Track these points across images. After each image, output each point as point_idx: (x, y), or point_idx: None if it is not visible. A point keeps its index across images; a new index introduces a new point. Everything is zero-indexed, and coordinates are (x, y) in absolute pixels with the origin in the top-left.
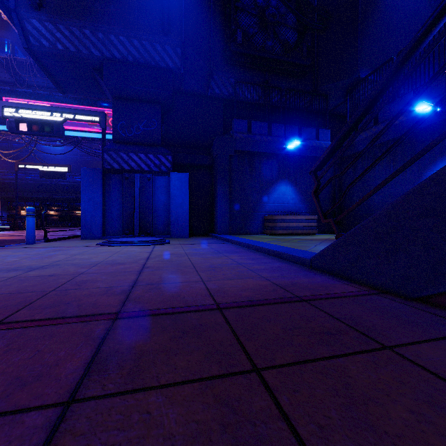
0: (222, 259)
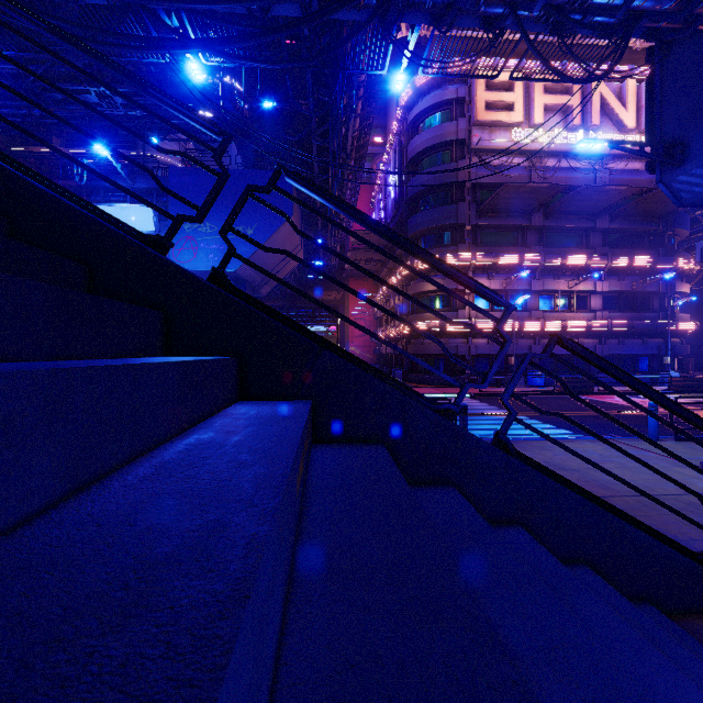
0: (698, 533)
